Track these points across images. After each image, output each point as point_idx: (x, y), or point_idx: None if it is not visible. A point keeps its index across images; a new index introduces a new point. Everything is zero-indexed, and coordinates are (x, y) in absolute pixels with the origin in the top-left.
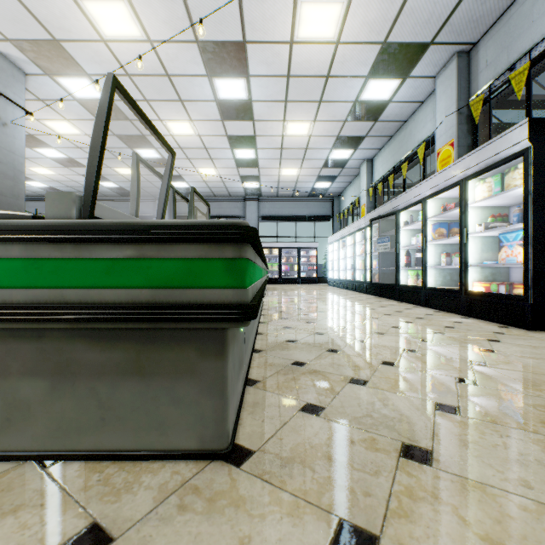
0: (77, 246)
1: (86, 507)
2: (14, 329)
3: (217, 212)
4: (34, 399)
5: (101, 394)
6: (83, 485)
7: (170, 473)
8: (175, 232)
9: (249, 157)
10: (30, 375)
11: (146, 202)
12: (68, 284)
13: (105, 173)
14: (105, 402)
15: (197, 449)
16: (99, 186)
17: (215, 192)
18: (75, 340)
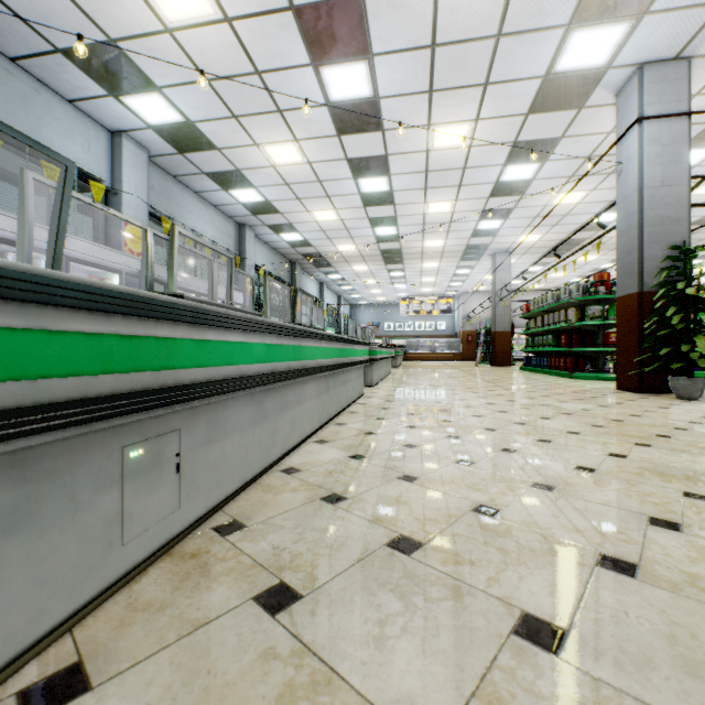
0: None
1: None
2: None
3: None
4: None
5: None
6: None
7: None
8: None
9: None
10: None
11: None
12: None
13: None
14: None
15: None
16: None
17: None
18: None
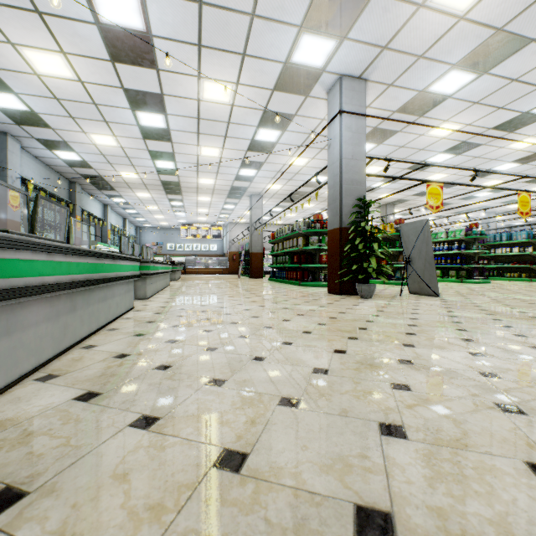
0: None
1: None
2: None
3: None
4: None
5: None
6: None
7: None
8: None
9: None
10: None
11: None
12: None
13: None
14: None
15: None
16: None
17: None
18: None
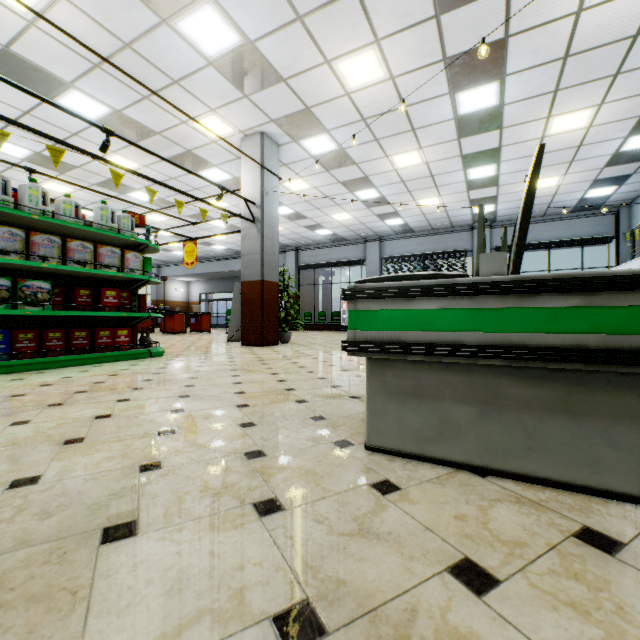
0: (520, 297)
1: (561, 513)
2: (446, 364)
3: (435, 248)
4: (463, 421)
5: (527, 426)
6: (536, 497)
7: (622, 509)
8: (636, 281)
9: (487, 175)
10: (460, 401)
11: (355, 245)
12: (509, 329)
13: (322, 221)
14: (531, 433)
15: (639, 495)
16: (315, 235)
17: (432, 225)
18: (501, 376)
